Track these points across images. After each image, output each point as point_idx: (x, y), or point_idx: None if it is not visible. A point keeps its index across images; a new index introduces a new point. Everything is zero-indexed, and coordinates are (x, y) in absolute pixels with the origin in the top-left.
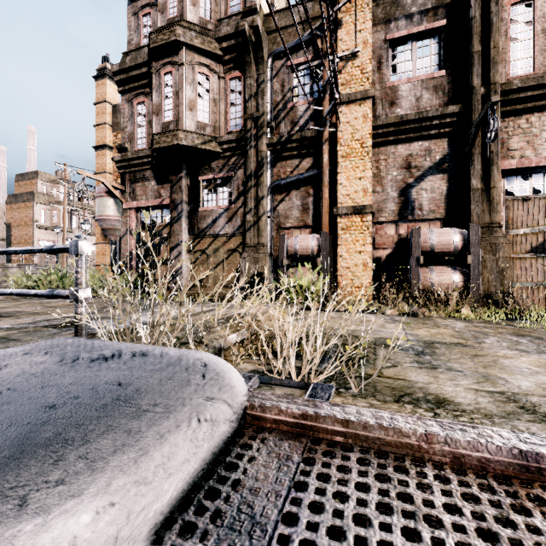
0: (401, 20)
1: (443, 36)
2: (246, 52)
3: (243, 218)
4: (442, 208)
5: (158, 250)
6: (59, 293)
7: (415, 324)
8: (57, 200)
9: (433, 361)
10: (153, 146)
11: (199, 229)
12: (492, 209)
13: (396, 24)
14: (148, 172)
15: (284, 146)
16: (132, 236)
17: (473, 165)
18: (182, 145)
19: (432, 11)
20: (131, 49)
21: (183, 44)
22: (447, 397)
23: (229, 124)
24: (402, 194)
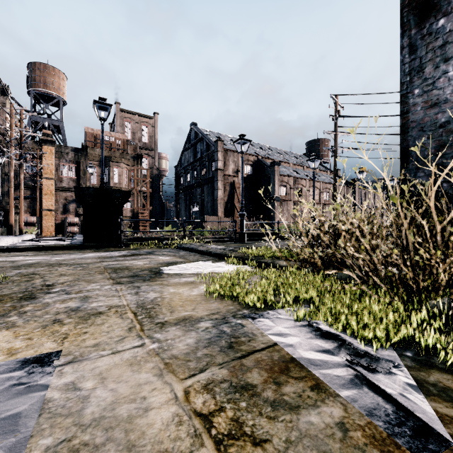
0: (64, 160)
1: (76, 168)
2: (3, 151)
3: None
4: (76, 211)
5: None
6: None
7: None
8: None
9: None
10: None
11: None
12: None
13: (62, 160)
14: None
15: None
16: None
17: None
18: None
19: (73, 161)
20: None
21: None
22: None
23: None
24: (64, 206)
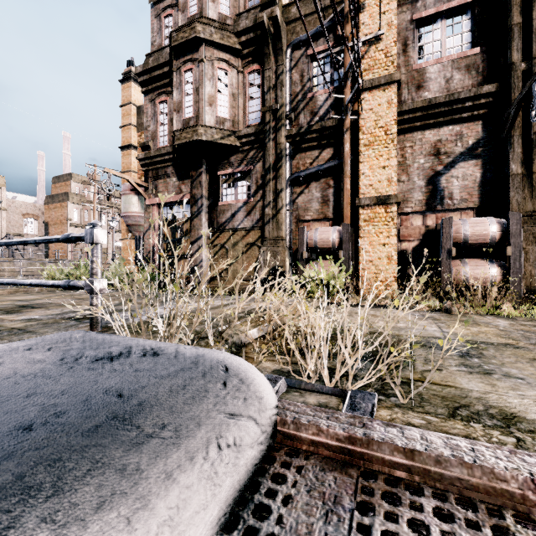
0: None
1: (476, 10)
2: (265, 44)
3: (262, 212)
4: (475, 196)
5: (179, 244)
6: (75, 284)
7: (451, 321)
8: (88, 199)
9: (484, 364)
10: (175, 142)
11: (218, 223)
12: (535, 196)
13: (423, 2)
14: (170, 169)
15: (303, 137)
16: (155, 231)
17: (513, 148)
18: (202, 140)
19: None
20: (154, 51)
21: (203, 41)
22: (515, 411)
23: (248, 117)
24: (430, 182)
